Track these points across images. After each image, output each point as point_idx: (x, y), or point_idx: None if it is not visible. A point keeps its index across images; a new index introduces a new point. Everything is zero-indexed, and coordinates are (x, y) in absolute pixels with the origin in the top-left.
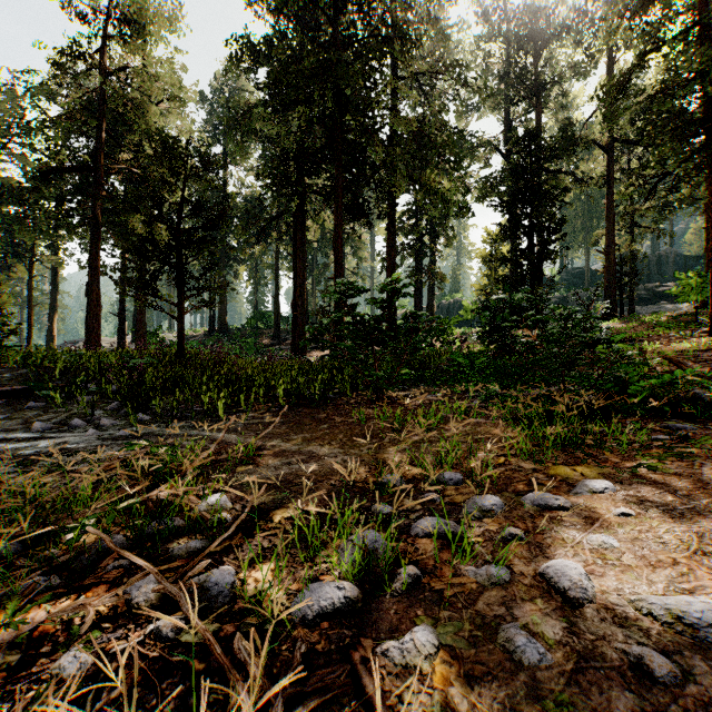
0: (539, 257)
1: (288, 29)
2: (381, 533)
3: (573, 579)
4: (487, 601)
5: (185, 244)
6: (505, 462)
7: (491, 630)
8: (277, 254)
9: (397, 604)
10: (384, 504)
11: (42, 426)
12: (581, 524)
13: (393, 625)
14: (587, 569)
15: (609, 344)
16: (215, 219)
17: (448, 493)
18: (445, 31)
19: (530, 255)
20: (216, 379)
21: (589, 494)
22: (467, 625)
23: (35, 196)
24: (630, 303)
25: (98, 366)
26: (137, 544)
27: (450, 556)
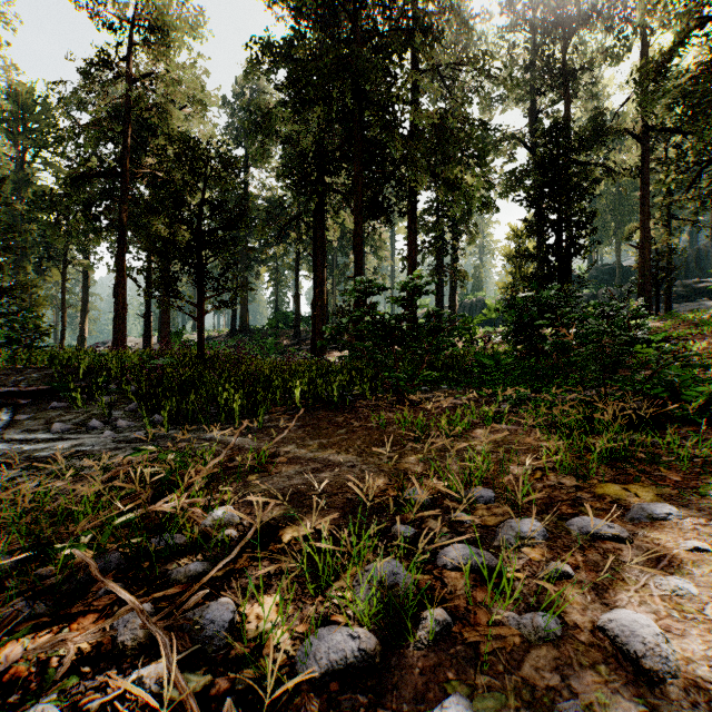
0: (567, 253)
1: (308, 28)
2: (402, 561)
3: (647, 641)
4: (536, 663)
5: (204, 244)
6: (542, 477)
7: (543, 708)
8: (297, 254)
9: (423, 660)
10: (406, 525)
11: (61, 427)
12: (643, 560)
13: (418, 691)
14: (661, 624)
15: (648, 343)
16: (234, 219)
17: (479, 513)
18: (468, 22)
19: (558, 250)
20: (233, 380)
21: (648, 521)
22: (512, 699)
23: (65, 202)
24: (666, 300)
25: (120, 367)
26: (133, 565)
27: (484, 597)
